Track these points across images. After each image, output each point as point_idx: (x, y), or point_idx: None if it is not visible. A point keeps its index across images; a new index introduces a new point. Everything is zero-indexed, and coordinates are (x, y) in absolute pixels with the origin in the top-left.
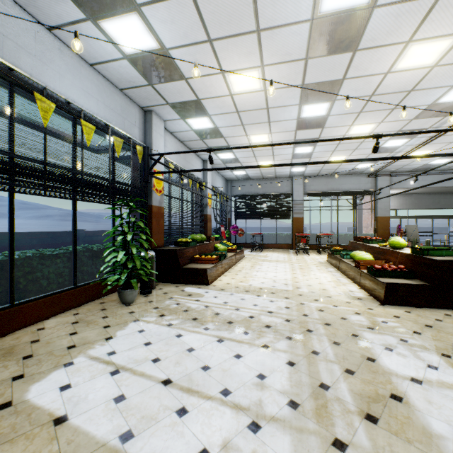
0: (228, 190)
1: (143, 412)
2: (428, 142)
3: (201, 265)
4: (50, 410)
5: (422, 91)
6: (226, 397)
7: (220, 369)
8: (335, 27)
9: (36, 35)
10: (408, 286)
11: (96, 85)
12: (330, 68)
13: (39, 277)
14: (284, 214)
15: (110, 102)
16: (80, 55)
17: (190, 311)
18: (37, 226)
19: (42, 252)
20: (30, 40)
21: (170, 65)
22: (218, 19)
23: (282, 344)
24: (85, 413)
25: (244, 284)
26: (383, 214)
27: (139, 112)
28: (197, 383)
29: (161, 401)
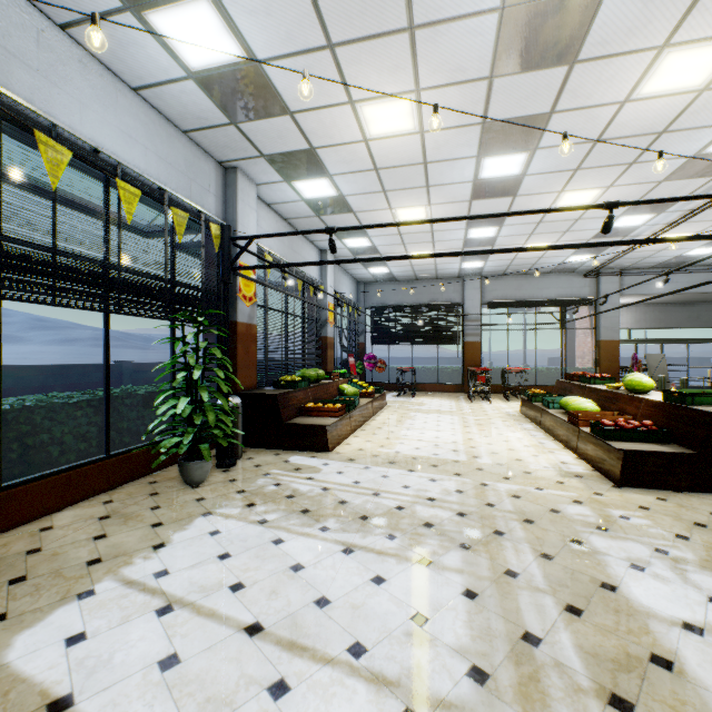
0: (361, 297)
1: (209, 689)
2: (686, 219)
3: (316, 419)
4: (44, 685)
5: (681, 133)
6: (359, 659)
7: (347, 604)
8: (541, 22)
9: (39, 35)
10: (660, 455)
11: (143, 124)
12: (529, 93)
13: (46, 440)
14: (449, 336)
15: (166, 152)
16: (115, 73)
17: (297, 497)
18: (59, 356)
19: (52, 398)
20: (30, 44)
21: (264, 89)
22: (344, 8)
23: (453, 557)
24: (106, 690)
25: (387, 451)
26: (610, 337)
27: (216, 170)
28: (308, 633)
29: (243, 668)
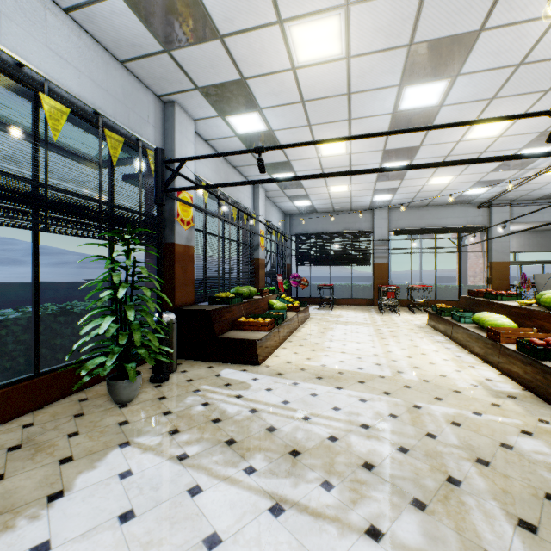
0: (288, 227)
1: None
2: None
3: (247, 332)
4: None
5: None
6: None
7: None
8: None
9: None
10: None
11: (77, 47)
12: (462, 6)
13: None
14: (362, 258)
15: (102, 78)
16: None
17: (223, 421)
18: (51, 275)
19: None
20: None
21: (193, 7)
22: None
23: (408, 525)
24: None
25: (313, 364)
26: (501, 259)
27: (155, 104)
28: None
29: None
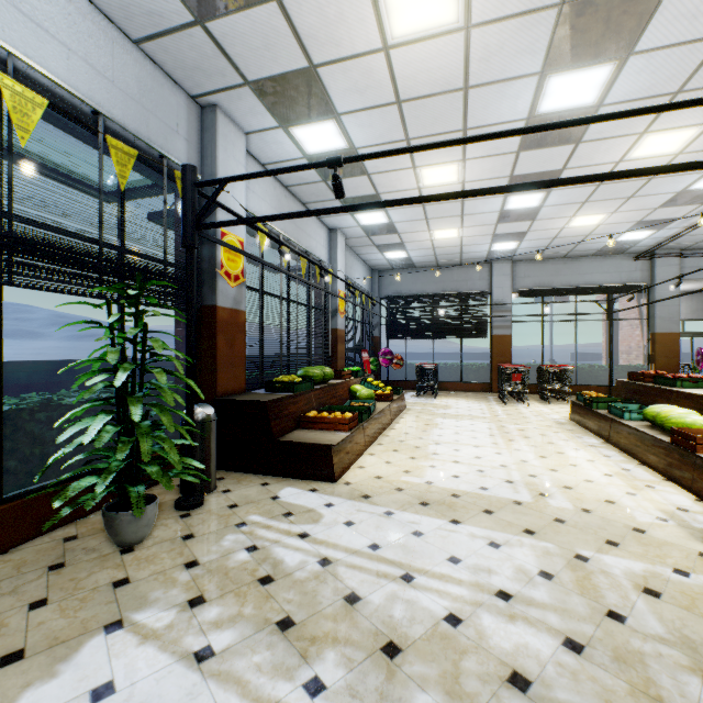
0: (376, 287)
1: None
2: None
3: (319, 433)
4: None
5: None
6: None
7: None
8: None
9: None
10: None
11: (64, 13)
12: None
13: None
14: (475, 328)
15: (106, 63)
16: None
17: (277, 581)
18: (74, 351)
19: None
20: None
21: None
22: None
23: None
24: None
25: (415, 481)
26: (667, 329)
27: (188, 108)
28: None
29: None
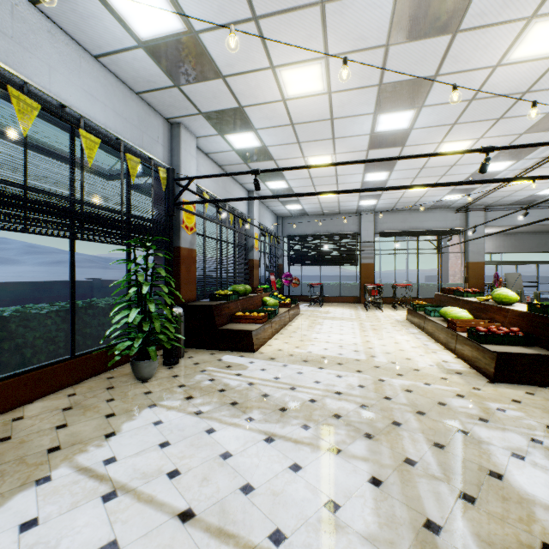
0: (280, 228)
1: None
2: (540, 165)
3: (244, 325)
4: None
5: (541, 93)
6: (279, 547)
7: (269, 491)
8: None
9: (13, 8)
10: (528, 357)
11: (103, 86)
12: (418, 59)
13: (20, 344)
14: (349, 259)
15: (122, 109)
16: (79, 42)
17: (227, 390)
18: (46, 274)
19: (28, 309)
20: (5, 15)
21: (201, 56)
22: None
23: (359, 446)
24: None
25: (301, 351)
26: (476, 259)
27: (164, 125)
28: (233, 519)
29: None
